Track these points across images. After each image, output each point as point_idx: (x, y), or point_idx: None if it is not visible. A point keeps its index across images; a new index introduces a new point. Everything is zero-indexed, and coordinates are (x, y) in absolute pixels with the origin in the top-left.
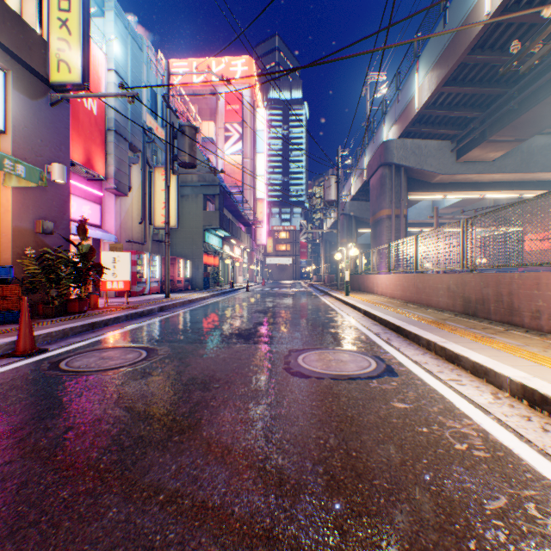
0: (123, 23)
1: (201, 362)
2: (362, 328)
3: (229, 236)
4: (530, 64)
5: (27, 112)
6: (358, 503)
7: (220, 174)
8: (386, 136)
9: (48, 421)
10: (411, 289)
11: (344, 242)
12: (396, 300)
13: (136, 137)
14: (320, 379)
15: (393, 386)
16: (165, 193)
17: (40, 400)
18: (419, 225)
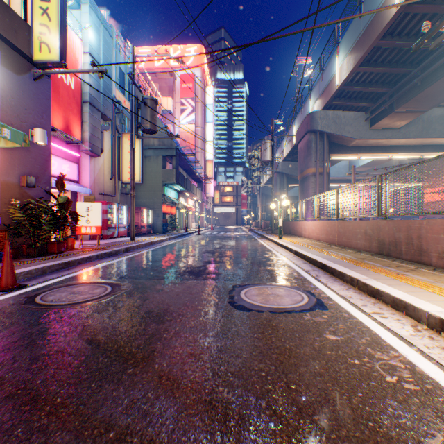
0: (96, 14)
1: (158, 297)
2: (294, 266)
3: (184, 190)
4: (439, 41)
5: (14, 85)
6: (301, 441)
7: (177, 139)
8: (312, 108)
9: (16, 353)
10: (334, 233)
11: (277, 195)
12: (321, 242)
13: (107, 108)
14: (260, 312)
15: (325, 319)
16: (131, 154)
17: (12, 333)
18: (338, 181)
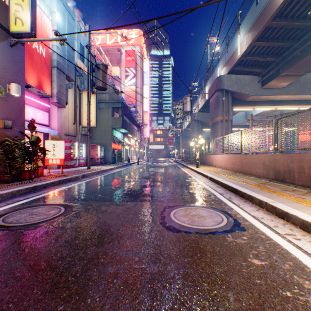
0: (62, 2)
1: (101, 218)
2: (210, 189)
3: (127, 132)
4: None
5: None
6: None
7: (123, 97)
8: (220, 73)
9: None
10: (238, 164)
11: (194, 136)
12: (228, 170)
13: (70, 72)
14: (188, 233)
15: (245, 241)
16: (88, 105)
17: None
18: (237, 126)
